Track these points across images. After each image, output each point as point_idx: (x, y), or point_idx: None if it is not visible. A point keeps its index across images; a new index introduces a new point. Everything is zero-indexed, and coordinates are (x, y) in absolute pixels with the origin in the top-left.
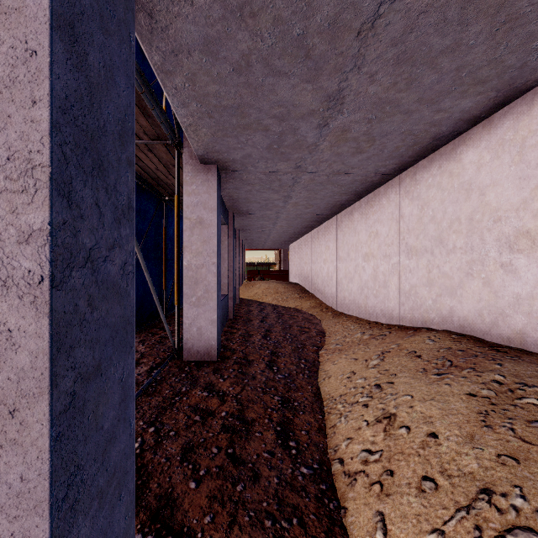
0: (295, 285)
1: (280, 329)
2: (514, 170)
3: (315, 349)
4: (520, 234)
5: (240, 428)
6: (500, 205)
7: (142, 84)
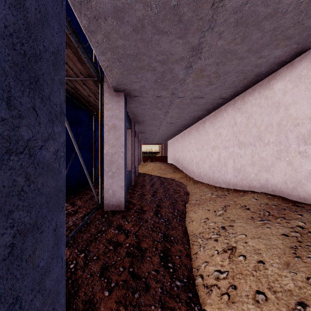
0: (171, 165)
1: (162, 191)
2: (307, 93)
3: (183, 203)
4: None
5: (138, 254)
6: (298, 115)
7: (78, 41)
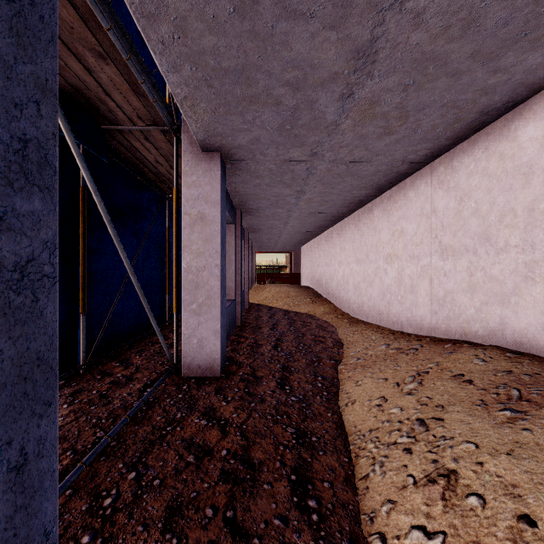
0: (307, 289)
1: (292, 338)
2: None
3: (333, 363)
4: None
5: (244, 475)
6: None
7: (127, 49)
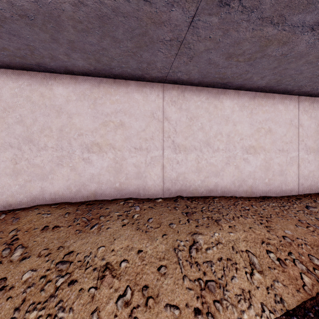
0: None
1: None
2: (90, 111)
3: None
4: (94, 144)
5: None
6: (83, 127)
7: None
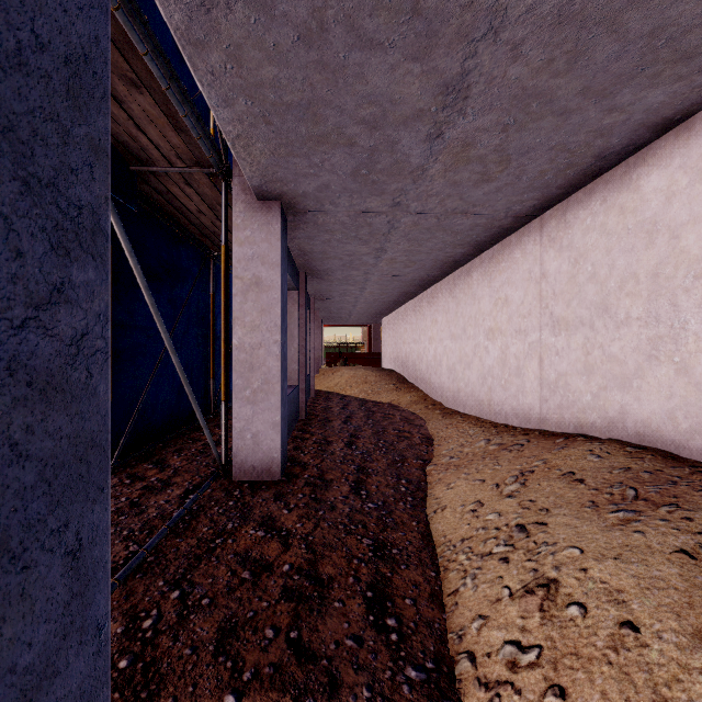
0: (390, 372)
1: (370, 433)
2: None
3: (420, 463)
4: None
5: (311, 593)
6: None
7: (167, 76)
